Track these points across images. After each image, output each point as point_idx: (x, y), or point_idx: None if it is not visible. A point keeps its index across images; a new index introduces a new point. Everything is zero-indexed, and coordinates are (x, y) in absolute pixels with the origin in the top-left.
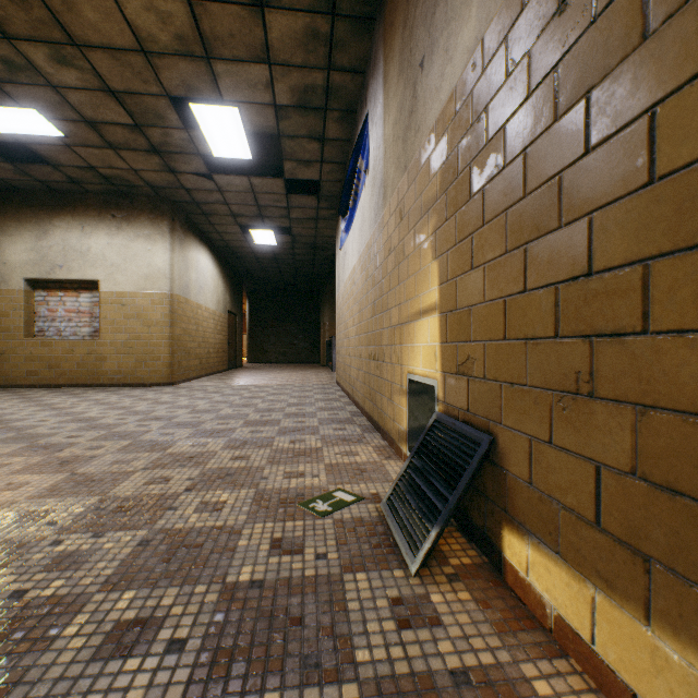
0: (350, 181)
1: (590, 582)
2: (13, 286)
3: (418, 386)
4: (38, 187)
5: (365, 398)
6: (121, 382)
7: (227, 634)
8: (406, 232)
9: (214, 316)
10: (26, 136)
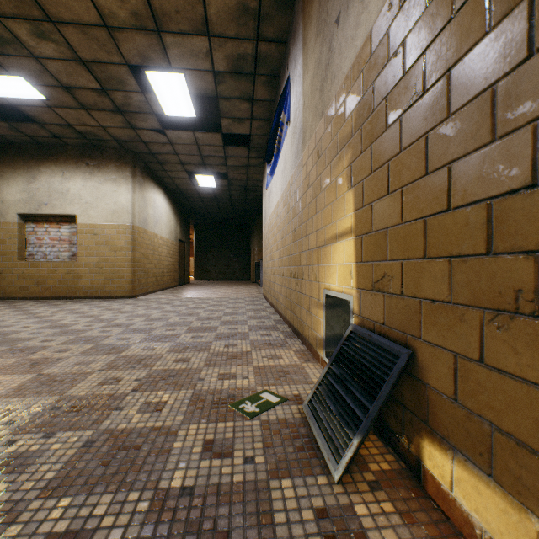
0: (274, 133)
1: (535, 516)
2: (9, 219)
3: (333, 300)
4: (28, 141)
5: (287, 309)
6: (93, 295)
7: None
8: (323, 168)
9: (167, 244)
10: (16, 100)
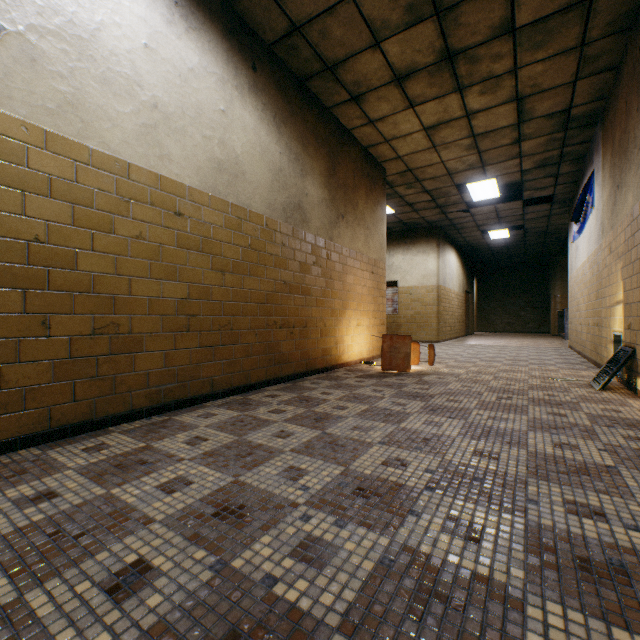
0: (579, 206)
1: None
2: None
3: (619, 338)
4: None
5: (591, 351)
6: None
7: (533, 387)
8: (611, 261)
9: (457, 296)
10: None
